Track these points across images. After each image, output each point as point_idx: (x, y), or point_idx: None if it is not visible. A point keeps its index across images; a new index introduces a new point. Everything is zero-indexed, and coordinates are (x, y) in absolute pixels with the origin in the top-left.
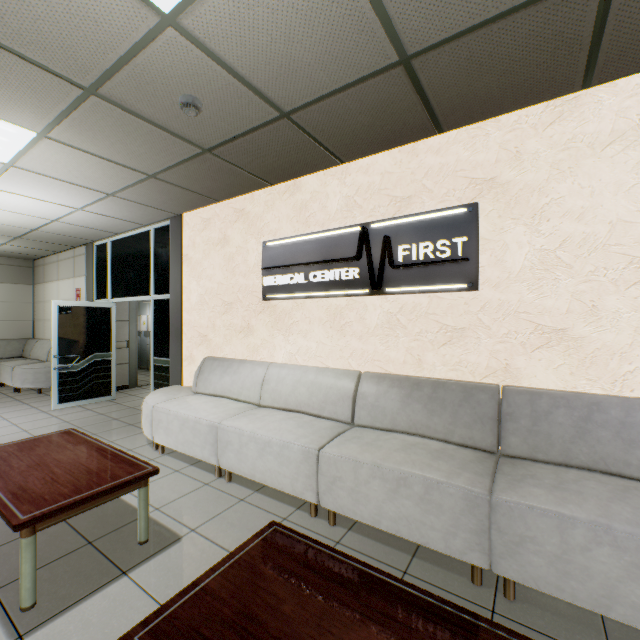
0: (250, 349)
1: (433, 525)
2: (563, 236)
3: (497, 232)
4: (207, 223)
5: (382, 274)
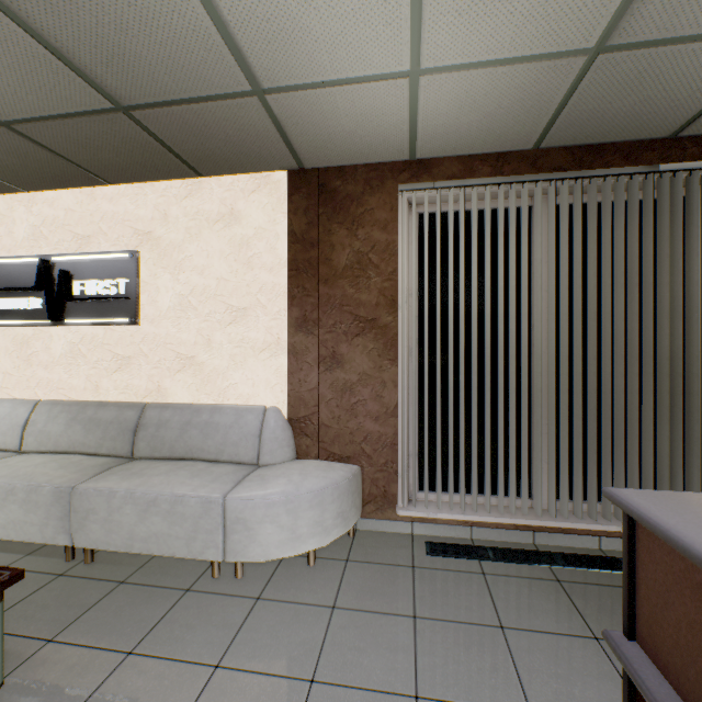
0: None
1: (33, 522)
2: (193, 285)
3: (153, 277)
4: None
5: (62, 306)
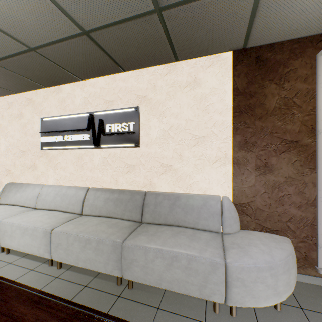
0: (35, 177)
1: (100, 260)
2: (171, 124)
3: (147, 121)
4: (10, 104)
5: (99, 138)
